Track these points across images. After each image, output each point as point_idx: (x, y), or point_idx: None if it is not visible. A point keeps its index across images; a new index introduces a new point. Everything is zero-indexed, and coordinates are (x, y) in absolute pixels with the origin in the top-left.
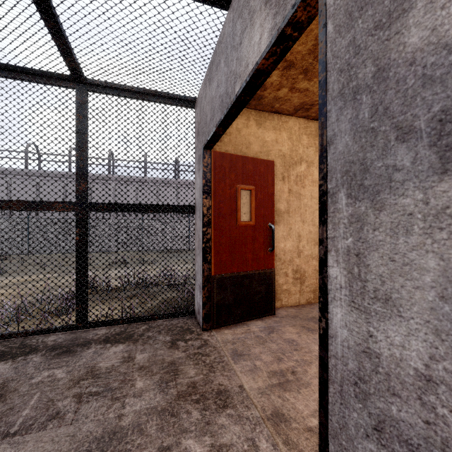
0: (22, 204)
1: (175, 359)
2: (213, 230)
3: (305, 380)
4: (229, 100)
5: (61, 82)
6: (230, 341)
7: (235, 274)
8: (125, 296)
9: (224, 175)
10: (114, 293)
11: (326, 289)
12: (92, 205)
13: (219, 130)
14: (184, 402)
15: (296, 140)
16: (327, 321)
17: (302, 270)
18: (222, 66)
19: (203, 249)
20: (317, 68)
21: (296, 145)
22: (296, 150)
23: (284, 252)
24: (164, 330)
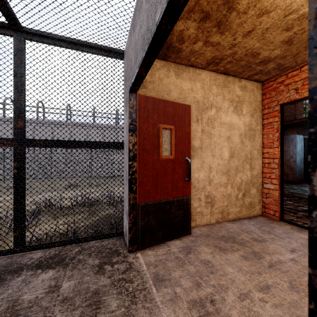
0: None
1: (99, 288)
2: (138, 164)
3: (224, 311)
4: (149, 34)
5: None
6: (152, 264)
7: (157, 201)
8: (74, 213)
9: (147, 115)
10: (66, 210)
11: None
12: (30, 141)
13: (142, 70)
14: None
15: (207, 89)
16: None
17: (212, 195)
18: (143, 6)
19: (129, 180)
20: (229, 20)
21: (208, 93)
22: (208, 98)
23: (198, 181)
24: (94, 252)
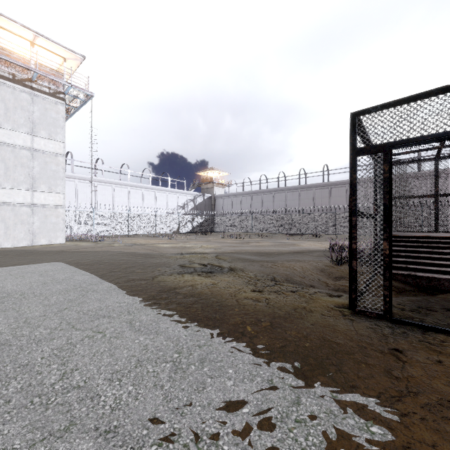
0: (417, 196)
1: None
2: None
3: None
4: None
5: (429, 160)
6: None
7: None
8: None
9: None
10: None
11: None
12: (440, 195)
13: None
14: None
15: None
16: None
17: None
18: None
19: None
20: None
21: None
22: None
23: None
24: None
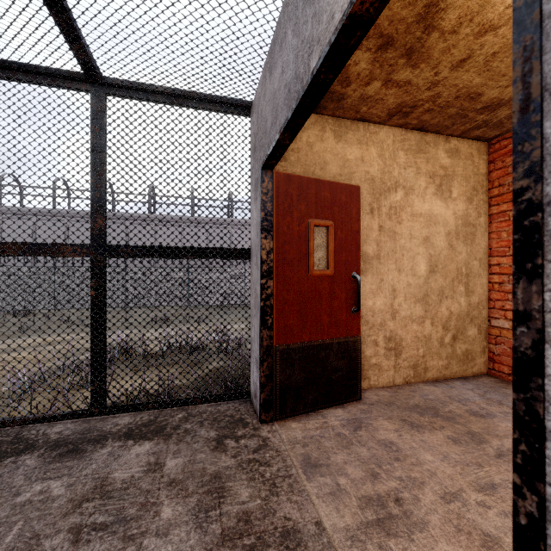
0: (19, 247)
1: (221, 470)
2: (275, 283)
3: (418, 516)
4: (300, 86)
5: (71, 83)
6: (300, 441)
7: (306, 344)
8: (165, 363)
9: (290, 206)
10: (152, 359)
11: (541, 429)
12: (112, 248)
13: (285, 137)
14: (232, 549)
15: (389, 157)
16: (543, 504)
17: (398, 337)
18: (288, 40)
19: (262, 309)
20: (427, 46)
21: (390, 164)
22: (390, 172)
23: (372, 312)
24: (207, 420)
